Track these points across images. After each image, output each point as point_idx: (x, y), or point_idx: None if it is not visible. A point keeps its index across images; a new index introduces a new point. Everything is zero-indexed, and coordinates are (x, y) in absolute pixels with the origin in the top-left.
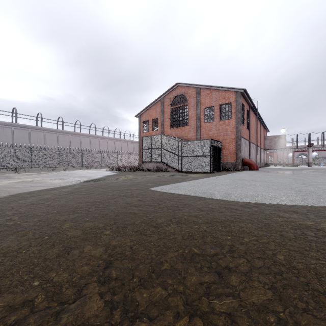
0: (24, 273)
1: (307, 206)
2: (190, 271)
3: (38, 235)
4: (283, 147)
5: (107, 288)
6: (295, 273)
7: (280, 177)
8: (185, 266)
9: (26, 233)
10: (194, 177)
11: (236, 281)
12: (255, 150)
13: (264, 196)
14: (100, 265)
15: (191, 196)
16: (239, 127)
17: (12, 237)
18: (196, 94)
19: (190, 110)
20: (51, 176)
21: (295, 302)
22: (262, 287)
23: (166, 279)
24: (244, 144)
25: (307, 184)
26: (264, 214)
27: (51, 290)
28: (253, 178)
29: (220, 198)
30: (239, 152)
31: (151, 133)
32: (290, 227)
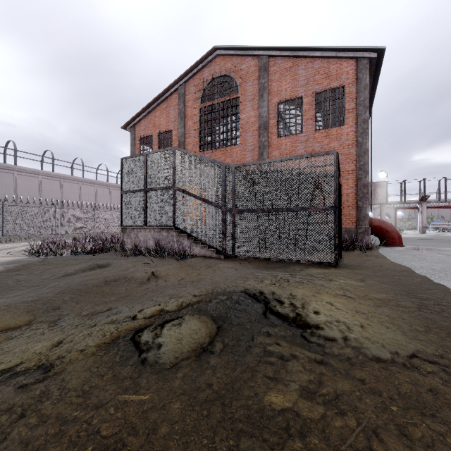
0: None
1: None
2: None
3: None
4: (383, 202)
5: None
6: None
7: None
8: None
9: None
10: (419, 374)
11: None
12: None
13: None
14: None
15: None
16: (365, 144)
17: None
18: (260, 72)
19: (245, 108)
20: None
21: None
22: None
23: None
24: None
25: None
26: None
27: None
28: None
29: None
30: (366, 202)
31: None
32: None
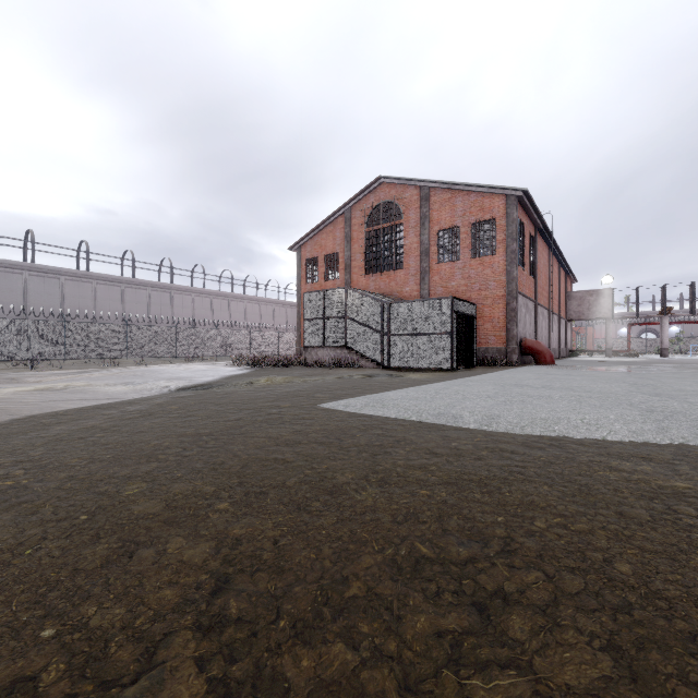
0: (23, 606)
1: (670, 444)
2: (413, 603)
3: (66, 511)
4: (608, 316)
5: (217, 645)
6: (661, 608)
7: (604, 380)
8: (400, 589)
9: (38, 506)
10: (417, 379)
11: (523, 630)
12: (547, 320)
13: (573, 422)
14: (203, 585)
15: (412, 422)
16: (513, 272)
17: (5, 517)
18: (421, 202)
19: (408, 235)
20: (106, 378)
21: (670, 686)
22: (585, 645)
23: (357, 622)
24: (525, 308)
25: (665, 394)
26: (575, 464)
27: (83, 649)
28: (546, 381)
29: (476, 426)
30: (514, 325)
31: (324, 285)
32: (639, 495)
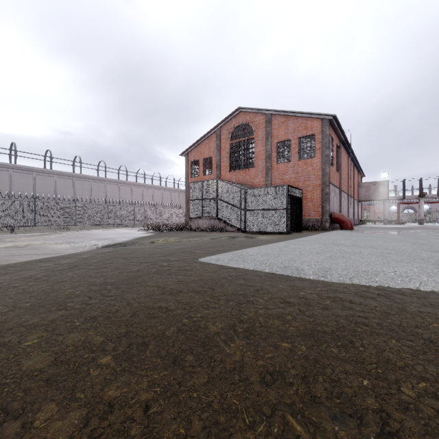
0: None
1: None
2: None
3: None
4: (385, 198)
5: None
6: None
7: (392, 240)
8: None
9: None
10: (265, 239)
11: None
12: (347, 201)
13: (388, 274)
14: None
15: (265, 273)
16: (326, 169)
17: None
18: (266, 124)
19: (257, 145)
20: (57, 238)
21: None
22: None
23: None
24: (333, 193)
25: None
26: (408, 315)
27: None
28: (353, 241)
29: (315, 277)
30: (327, 203)
31: (203, 178)
32: None
